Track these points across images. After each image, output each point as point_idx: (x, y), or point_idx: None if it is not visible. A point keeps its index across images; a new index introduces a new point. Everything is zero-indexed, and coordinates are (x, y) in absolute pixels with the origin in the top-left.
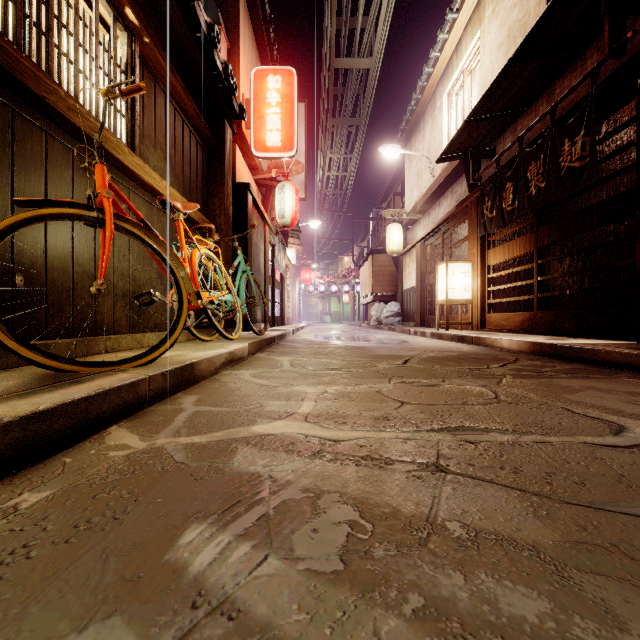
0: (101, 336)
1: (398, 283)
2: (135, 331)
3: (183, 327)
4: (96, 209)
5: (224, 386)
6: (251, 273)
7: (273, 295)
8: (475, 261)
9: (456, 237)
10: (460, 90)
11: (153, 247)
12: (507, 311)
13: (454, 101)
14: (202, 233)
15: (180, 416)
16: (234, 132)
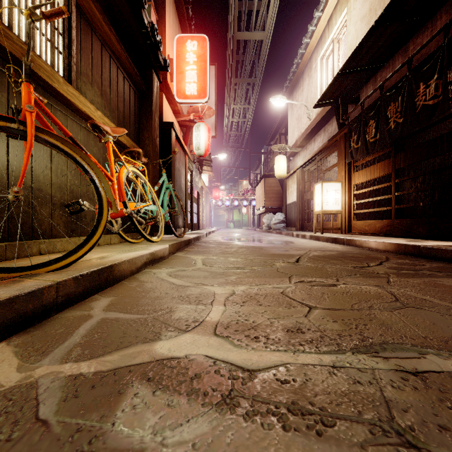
0: (38, 240)
1: (283, 199)
2: (73, 235)
3: (102, 232)
4: (17, 121)
5: (140, 286)
6: (173, 189)
7: (191, 207)
8: (343, 181)
9: (326, 165)
10: (330, 55)
11: (76, 159)
12: (367, 219)
13: (326, 63)
14: (132, 156)
15: (83, 327)
16: (160, 80)
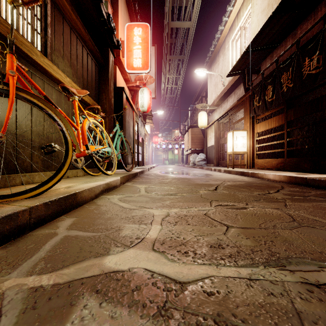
0: (21, 173)
1: (204, 143)
2: (48, 170)
3: (67, 168)
4: (2, 83)
5: (97, 209)
6: (124, 136)
7: (138, 149)
8: (248, 130)
9: (236, 118)
10: (239, 38)
11: (48, 112)
12: (266, 158)
13: (235, 44)
14: (93, 111)
15: (48, 243)
16: (114, 56)
